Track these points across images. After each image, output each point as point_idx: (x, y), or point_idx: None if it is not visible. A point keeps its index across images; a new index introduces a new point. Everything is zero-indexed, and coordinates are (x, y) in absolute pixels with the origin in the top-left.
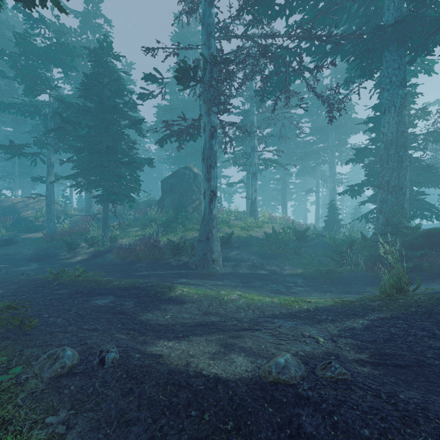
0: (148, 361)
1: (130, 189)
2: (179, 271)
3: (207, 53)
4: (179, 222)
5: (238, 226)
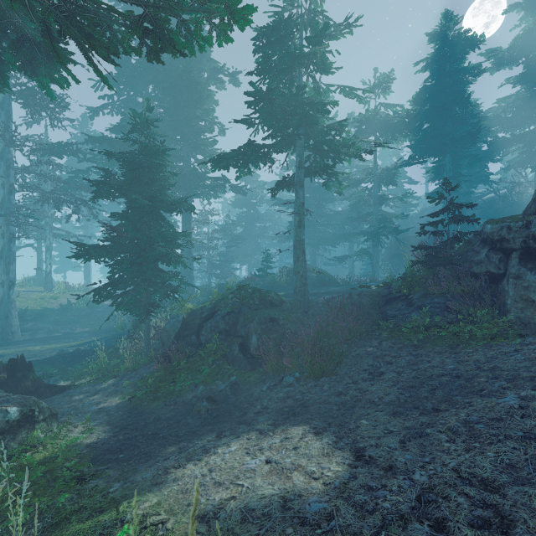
0: None
1: None
2: None
3: (7, 180)
4: None
5: (31, 299)
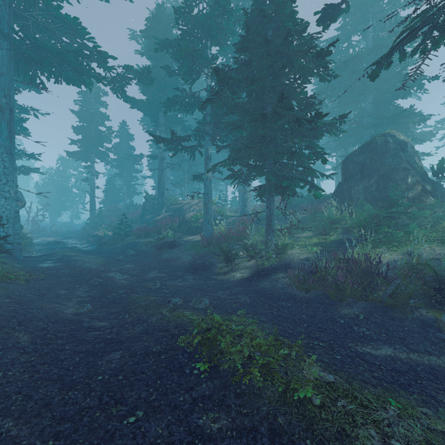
0: None
1: (303, 173)
2: None
3: None
4: (389, 224)
5: None
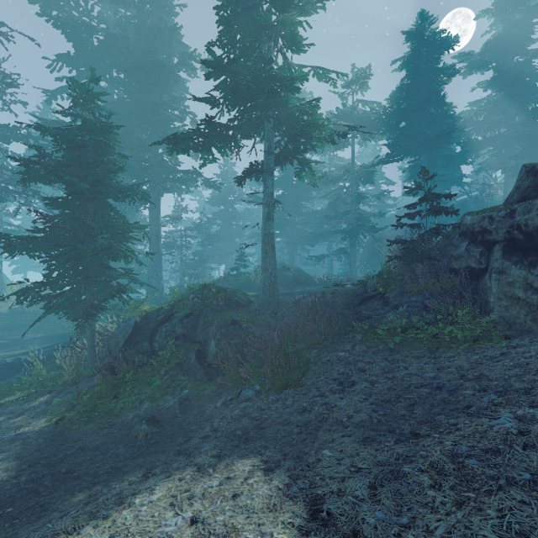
0: None
1: None
2: None
3: None
4: None
5: None
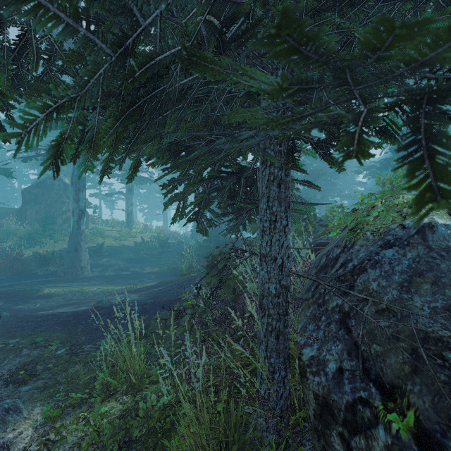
0: (29, 313)
1: None
2: (47, 279)
3: None
4: (46, 234)
5: (113, 236)
